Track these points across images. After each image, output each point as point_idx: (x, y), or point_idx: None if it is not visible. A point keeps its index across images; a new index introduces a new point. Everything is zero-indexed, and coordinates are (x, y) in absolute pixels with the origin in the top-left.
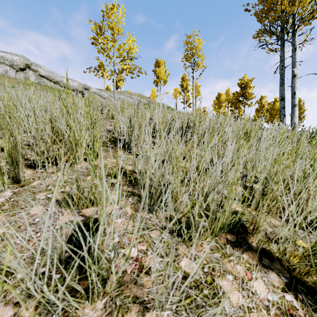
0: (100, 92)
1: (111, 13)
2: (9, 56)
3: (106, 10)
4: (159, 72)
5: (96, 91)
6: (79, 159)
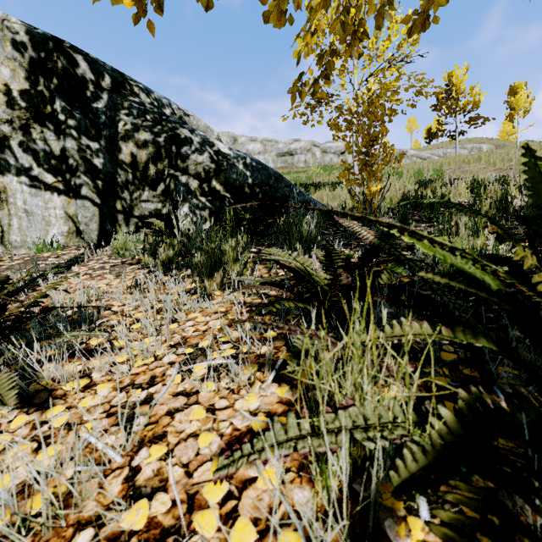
0: (419, 154)
1: (454, 79)
2: (334, 144)
3: (449, 79)
4: (516, 101)
5: (414, 154)
6: (481, 163)
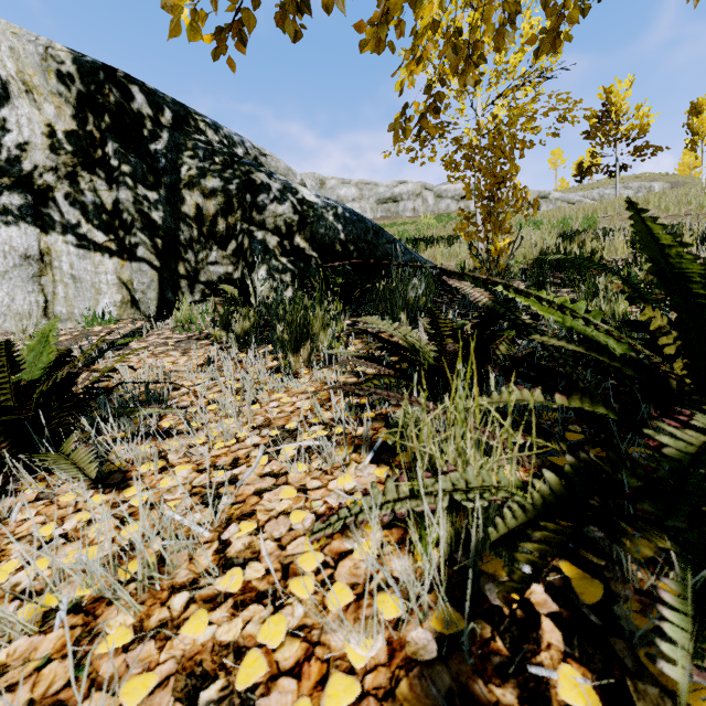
0: (566, 196)
1: (614, 96)
2: (452, 186)
3: (607, 96)
4: (699, 123)
5: (560, 197)
6: (649, 207)
